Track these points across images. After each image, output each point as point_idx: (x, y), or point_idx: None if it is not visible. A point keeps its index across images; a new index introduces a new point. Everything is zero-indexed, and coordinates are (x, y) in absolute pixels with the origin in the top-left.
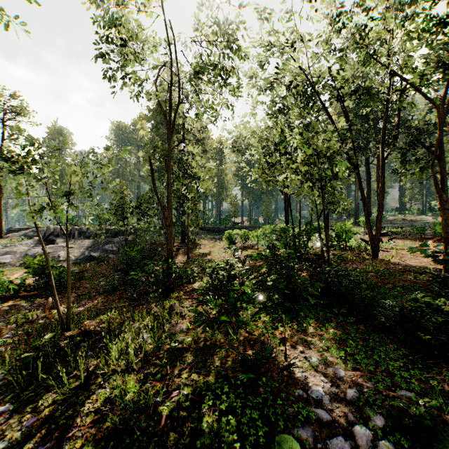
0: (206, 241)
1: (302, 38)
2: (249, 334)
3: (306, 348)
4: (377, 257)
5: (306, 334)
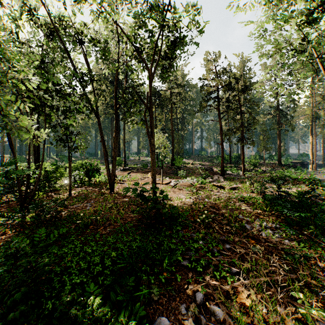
0: None
1: None
2: None
3: None
4: (113, 190)
5: None
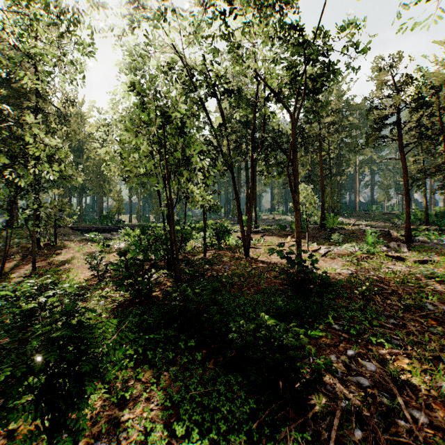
0: (72, 244)
1: (173, 8)
2: (7, 442)
3: (111, 444)
4: (248, 255)
5: (125, 405)
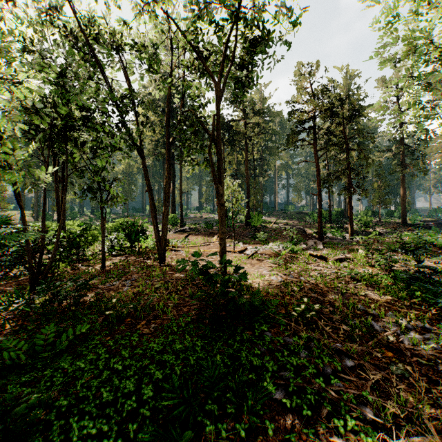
0: None
1: None
2: None
3: None
4: (164, 262)
5: None
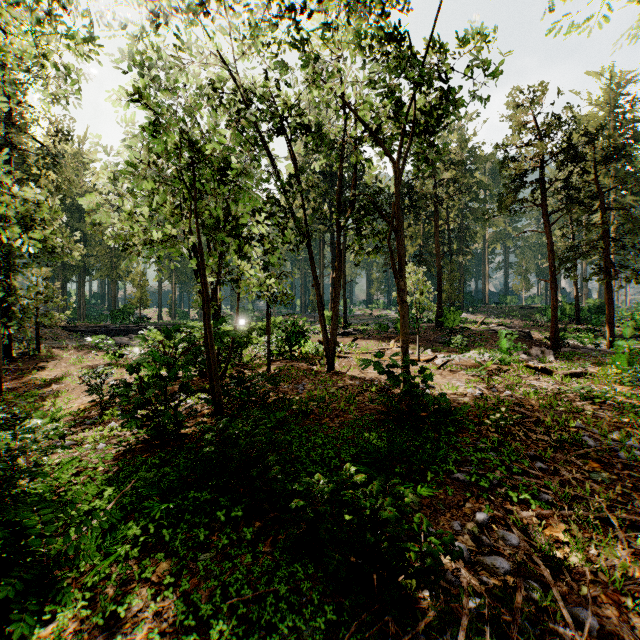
0: (66, 353)
1: None
2: None
3: None
4: (333, 368)
5: (117, 626)
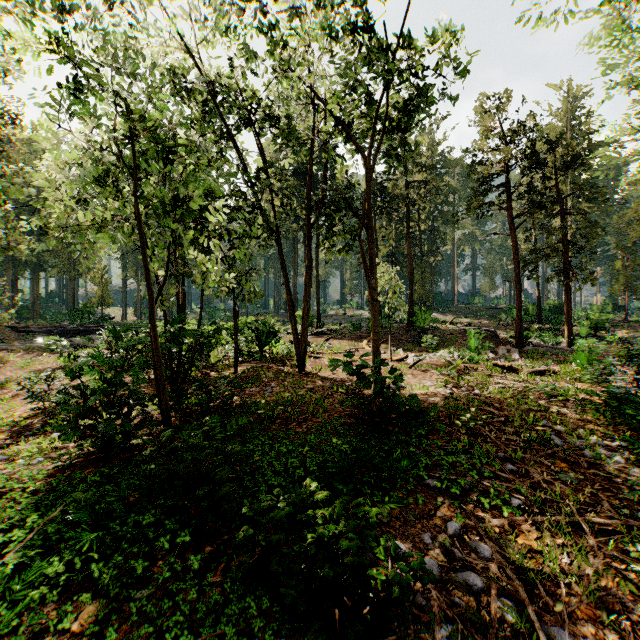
0: (14, 356)
1: None
2: None
3: None
4: (304, 369)
5: None
